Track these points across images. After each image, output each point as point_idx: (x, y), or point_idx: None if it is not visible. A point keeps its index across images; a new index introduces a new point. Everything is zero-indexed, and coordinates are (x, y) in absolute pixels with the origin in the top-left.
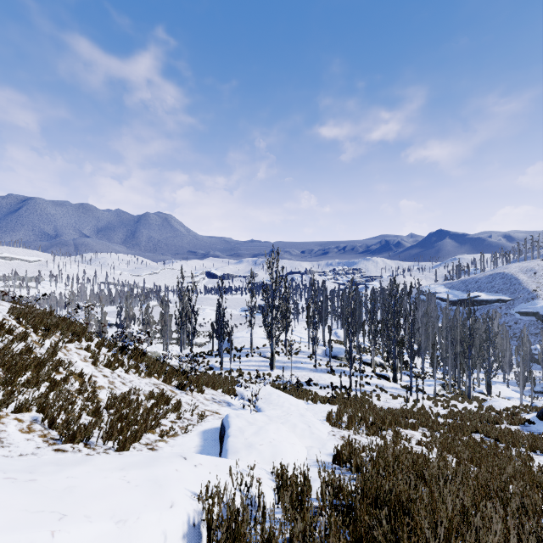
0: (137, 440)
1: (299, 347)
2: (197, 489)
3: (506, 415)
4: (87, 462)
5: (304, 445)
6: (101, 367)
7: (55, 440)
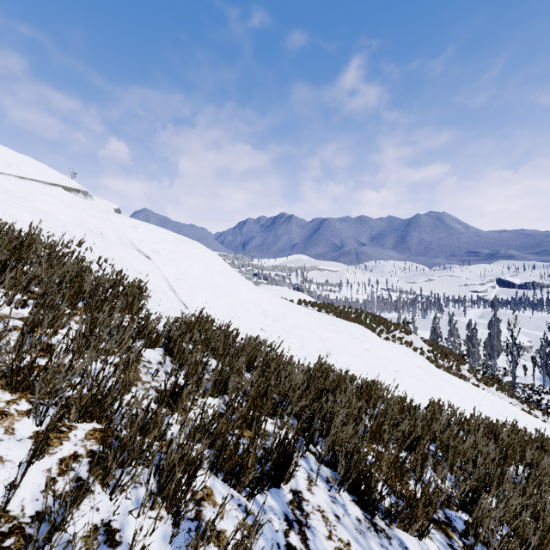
0: None
1: None
2: None
3: None
4: None
5: None
6: (481, 384)
7: None
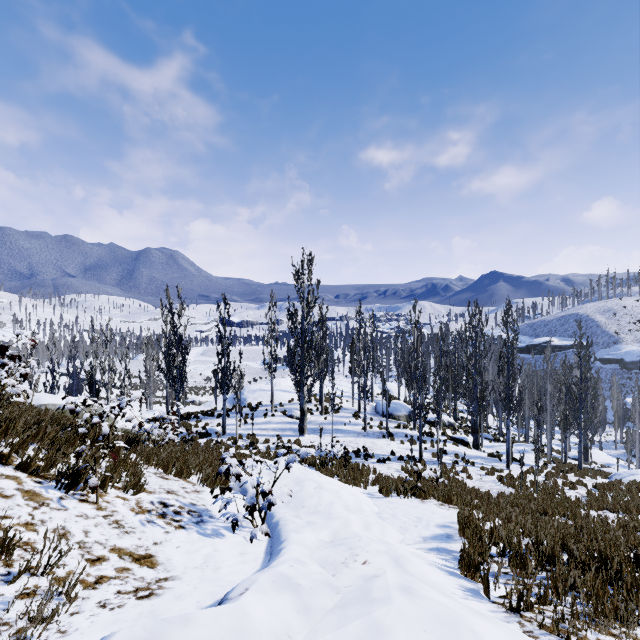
0: None
1: (339, 403)
2: None
3: None
4: None
5: None
6: None
7: None
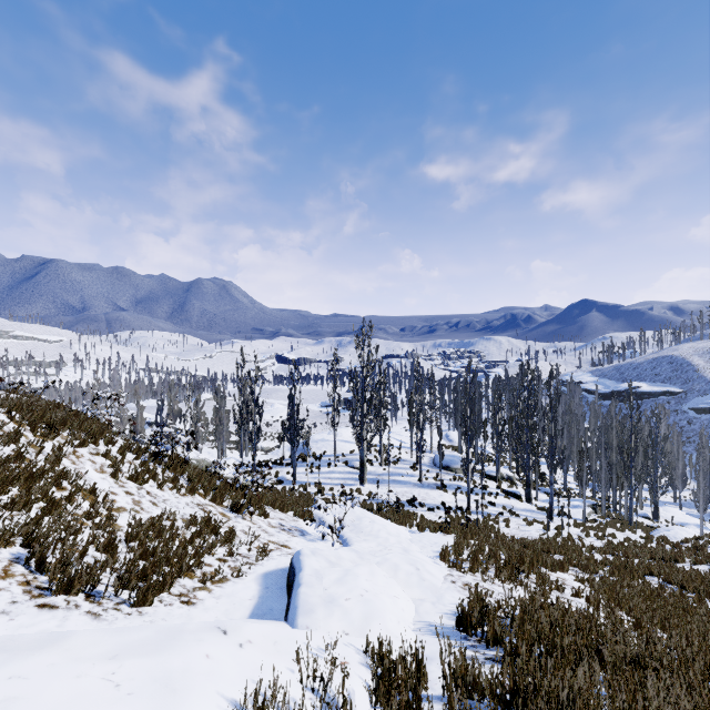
0: (165, 589)
1: (398, 454)
2: (239, 694)
3: (687, 549)
4: (57, 644)
5: (410, 597)
6: (124, 481)
7: (42, 590)
